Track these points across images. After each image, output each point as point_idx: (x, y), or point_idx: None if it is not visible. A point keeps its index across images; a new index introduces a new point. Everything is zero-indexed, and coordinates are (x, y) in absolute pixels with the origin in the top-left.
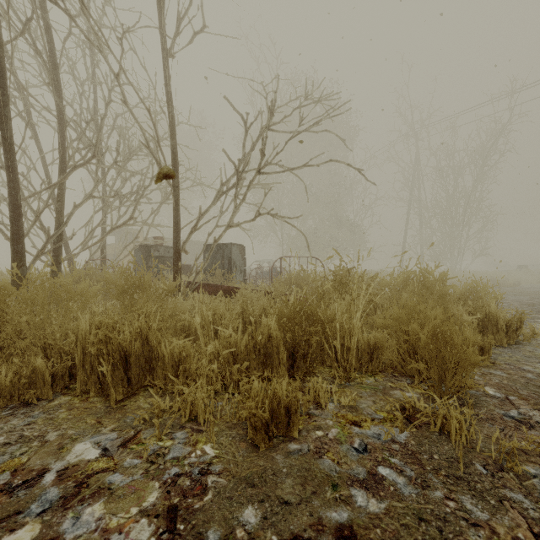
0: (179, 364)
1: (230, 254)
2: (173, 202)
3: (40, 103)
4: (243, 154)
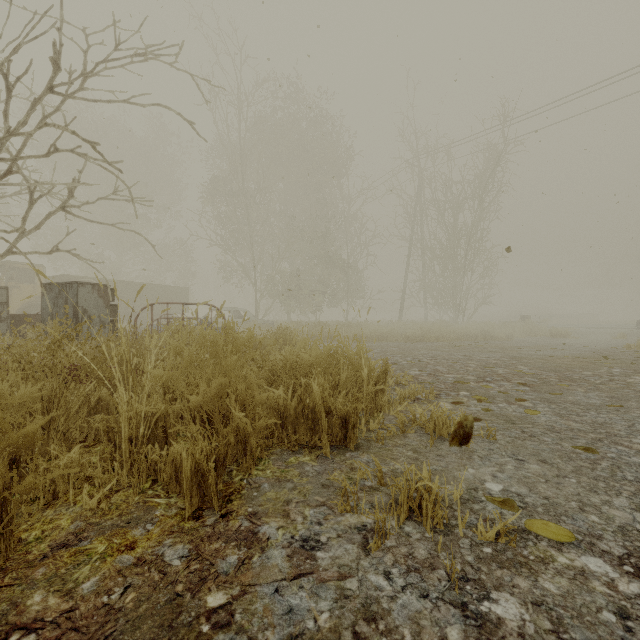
0: None
1: (76, 298)
2: None
3: None
4: (6, 130)
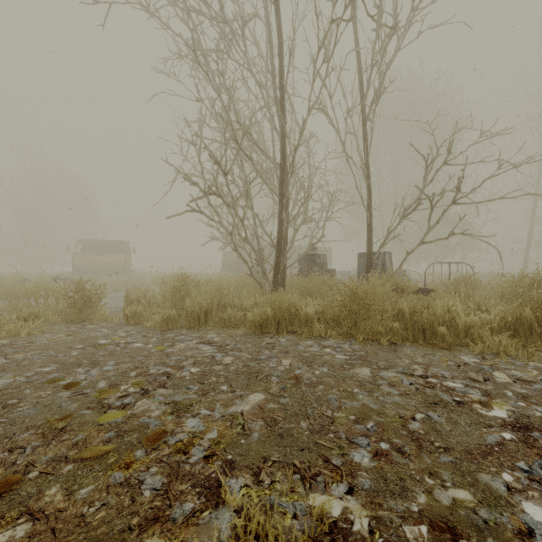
0: (468, 330)
1: (384, 261)
2: (368, 225)
3: (273, 163)
4: (423, 185)
